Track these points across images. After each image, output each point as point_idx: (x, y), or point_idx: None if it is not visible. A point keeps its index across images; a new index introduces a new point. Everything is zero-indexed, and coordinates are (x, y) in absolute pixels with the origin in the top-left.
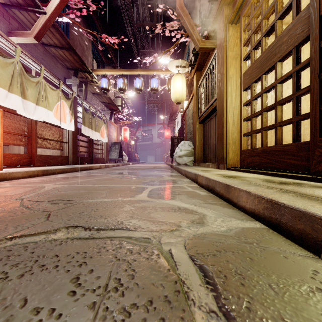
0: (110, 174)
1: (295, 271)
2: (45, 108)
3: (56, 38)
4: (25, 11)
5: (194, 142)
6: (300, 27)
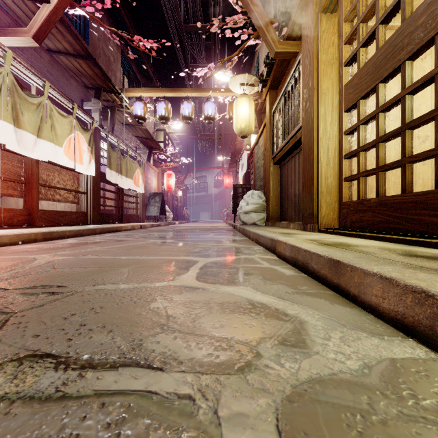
0: (145, 239)
1: None
2: (50, 142)
3: (67, 42)
4: None
5: (267, 192)
6: None
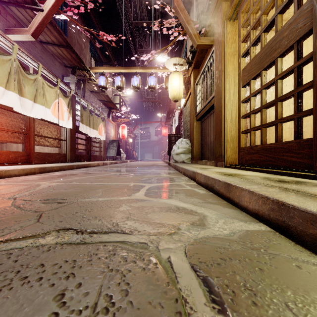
0: (108, 172)
1: (313, 285)
2: (42, 105)
3: (53, 36)
4: (22, 9)
5: (192, 140)
6: (302, 21)
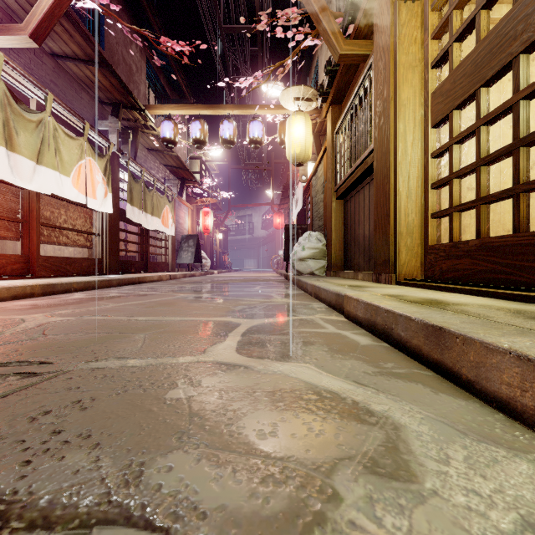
0: (173, 293)
1: None
2: (54, 170)
3: (75, 44)
4: None
5: (328, 234)
6: None
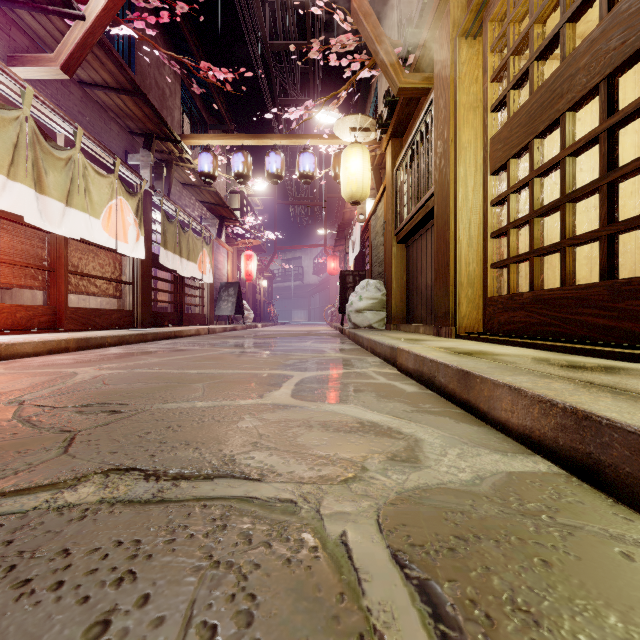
0: (217, 348)
1: None
2: (84, 212)
3: (106, 71)
4: (42, 14)
5: (388, 282)
6: (618, 35)
